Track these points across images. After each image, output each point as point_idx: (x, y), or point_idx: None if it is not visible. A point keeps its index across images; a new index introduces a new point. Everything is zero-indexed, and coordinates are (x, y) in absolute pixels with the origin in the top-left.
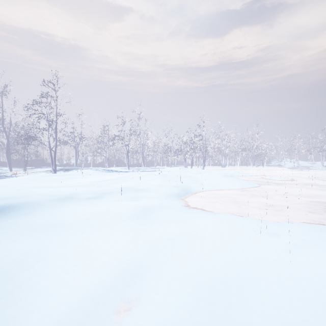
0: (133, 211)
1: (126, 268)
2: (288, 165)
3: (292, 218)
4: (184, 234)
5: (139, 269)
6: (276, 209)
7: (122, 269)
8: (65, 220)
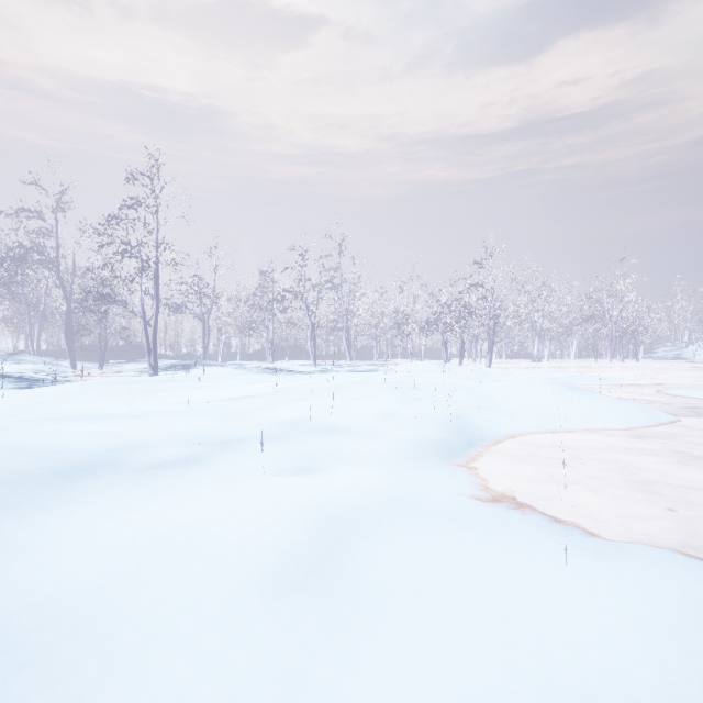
0: (288, 536)
1: None
2: (701, 357)
3: None
4: None
5: None
6: None
7: None
8: None
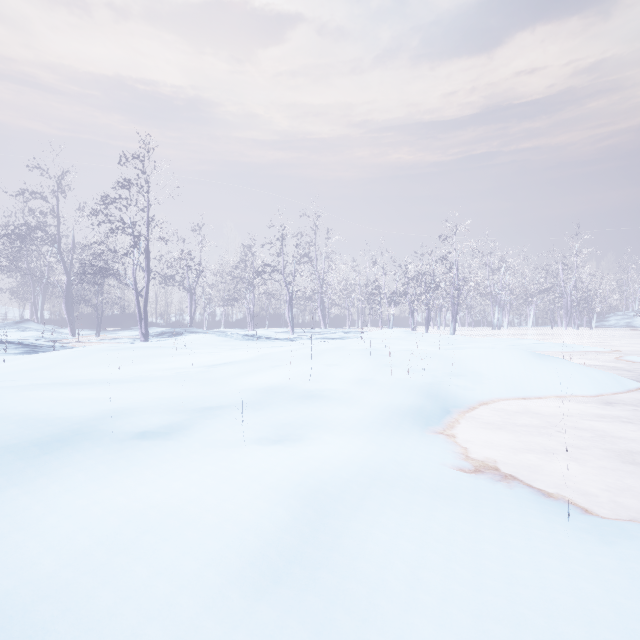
0: (270, 516)
1: None
2: None
3: None
4: None
5: None
6: None
7: None
8: None
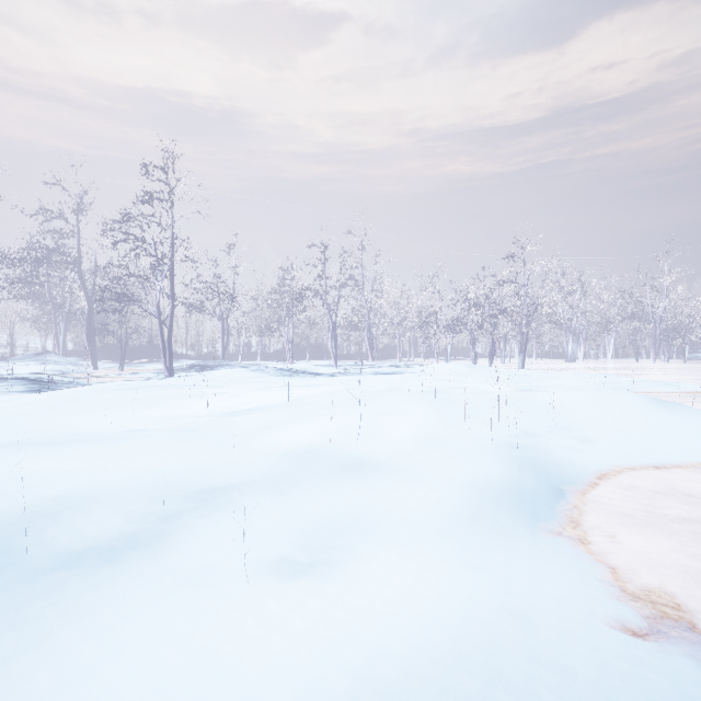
0: None
1: None
2: None
3: None
4: None
5: None
6: None
7: None
8: None
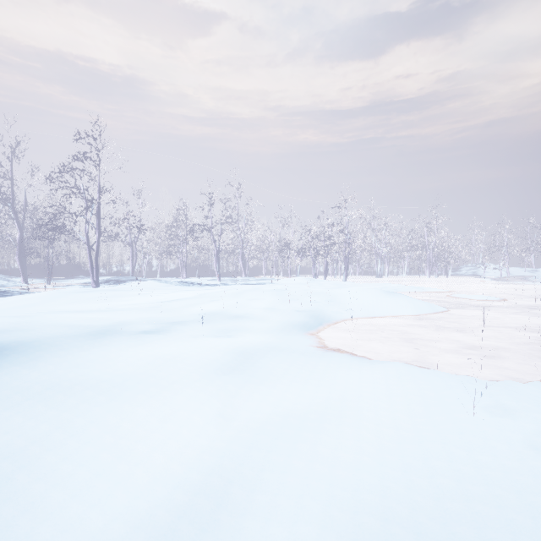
0: (222, 357)
1: (202, 485)
2: (489, 274)
3: (514, 371)
4: (319, 406)
5: (228, 487)
6: (481, 353)
7: (194, 486)
8: (93, 377)
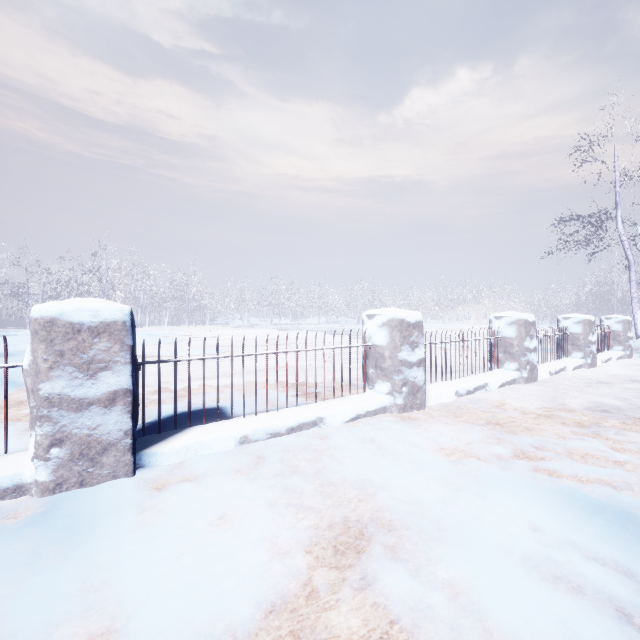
0: None
1: None
2: (237, 323)
3: None
4: None
5: None
6: None
7: None
8: None
